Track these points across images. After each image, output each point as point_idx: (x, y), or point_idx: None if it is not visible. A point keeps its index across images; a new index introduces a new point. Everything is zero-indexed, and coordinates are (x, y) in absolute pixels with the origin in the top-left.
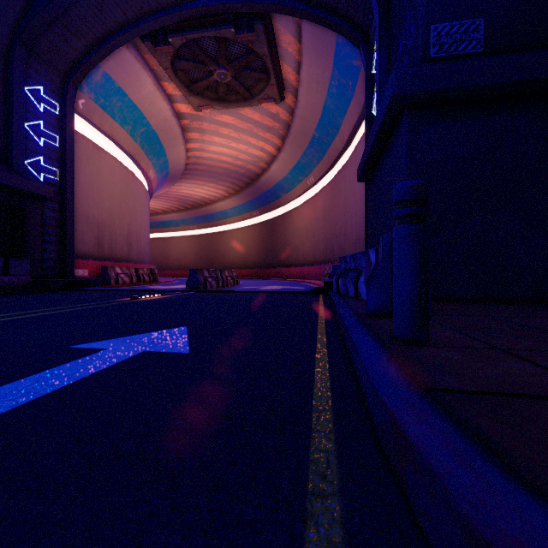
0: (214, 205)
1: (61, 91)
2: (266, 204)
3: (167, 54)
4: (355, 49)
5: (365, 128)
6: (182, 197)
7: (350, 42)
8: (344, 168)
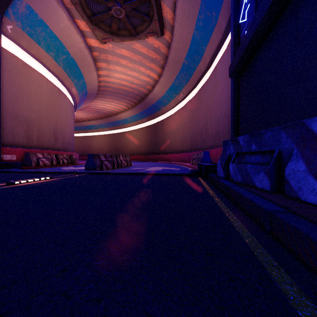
0: (119, 115)
1: None
2: (151, 114)
3: None
4: None
5: (231, 37)
6: (99, 110)
7: None
8: (205, 84)
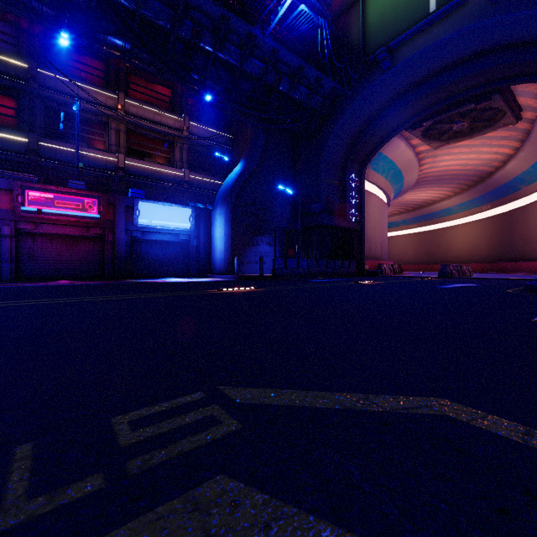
0: (436, 204)
1: (359, 172)
2: (500, 197)
3: (420, 130)
4: None
5: None
6: (405, 202)
7: None
8: None
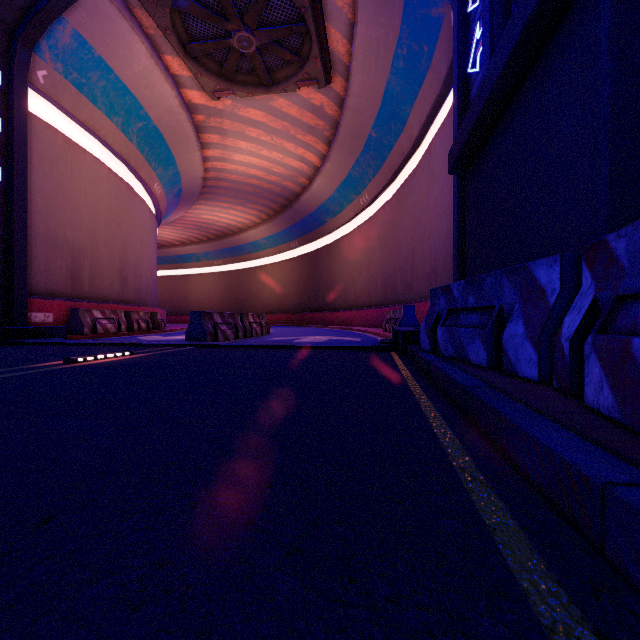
0: (243, 234)
1: (5, 51)
2: (308, 232)
3: (164, 4)
4: None
5: (454, 97)
6: (203, 224)
7: None
8: (411, 177)
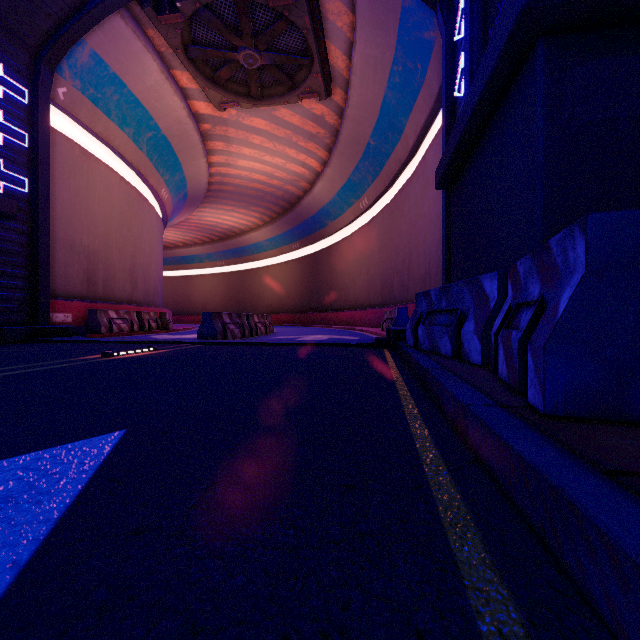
0: (245, 236)
1: (30, 72)
2: (309, 234)
3: (175, 26)
4: (428, 14)
5: (443, 117)
6: (207, 226)
7: (423, 1)
8: (408, 184)
